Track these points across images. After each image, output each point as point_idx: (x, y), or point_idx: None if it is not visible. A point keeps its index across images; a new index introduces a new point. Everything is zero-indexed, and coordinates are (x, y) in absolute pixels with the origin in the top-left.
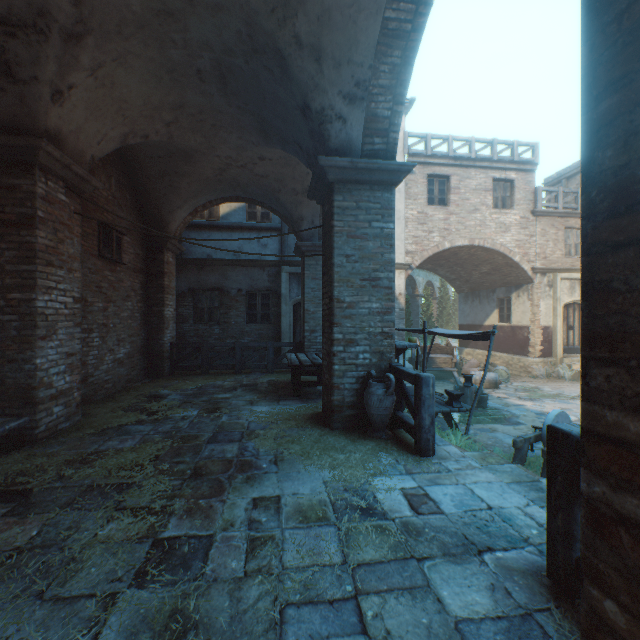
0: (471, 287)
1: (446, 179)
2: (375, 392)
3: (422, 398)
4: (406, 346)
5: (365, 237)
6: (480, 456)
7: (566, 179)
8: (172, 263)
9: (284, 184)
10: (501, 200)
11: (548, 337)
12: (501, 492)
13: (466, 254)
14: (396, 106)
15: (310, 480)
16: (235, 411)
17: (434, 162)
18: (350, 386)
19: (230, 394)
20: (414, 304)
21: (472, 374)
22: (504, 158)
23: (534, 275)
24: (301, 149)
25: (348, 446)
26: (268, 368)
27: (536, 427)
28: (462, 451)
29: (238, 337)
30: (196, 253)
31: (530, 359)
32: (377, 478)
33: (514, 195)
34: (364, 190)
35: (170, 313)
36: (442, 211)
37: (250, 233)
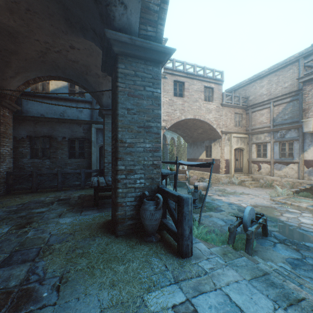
0: (193, 140)
1: (183, 84)
2: (148, 208)
3: (184, 214)
4: (168, 173)
5: (141, 97)
6: (221, 251)
7: (234, 91)
8: (9, 117)
9: (90, 69)
10: (208, 97)
11: (228, 164)
12: (250, 294)
13: (191, 123)
14: (163, 4)
15: (87, 311)
16: (43, 224)
17: (177, 74)
18: (130, 203)
19: (46, 208)
20: (165, 148)
21: (198, 185)
22: (209, 76)
23: (222, 134)
24: (96, 34)
25: (128, 254)
26: (81, 186)
27: (238, 216)
28: (208, 247)
29: (63, 167)
30: (32, 113)
31: (220, 175)
32: (151, 294)
33: (213, 95)
34: (140, 63)
35: (6, 151)
36: (181, 100)
37: (71, 103)
